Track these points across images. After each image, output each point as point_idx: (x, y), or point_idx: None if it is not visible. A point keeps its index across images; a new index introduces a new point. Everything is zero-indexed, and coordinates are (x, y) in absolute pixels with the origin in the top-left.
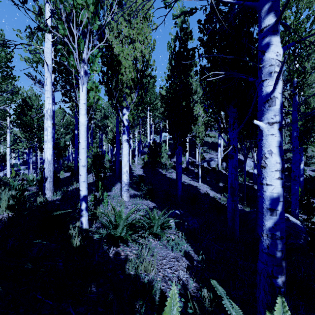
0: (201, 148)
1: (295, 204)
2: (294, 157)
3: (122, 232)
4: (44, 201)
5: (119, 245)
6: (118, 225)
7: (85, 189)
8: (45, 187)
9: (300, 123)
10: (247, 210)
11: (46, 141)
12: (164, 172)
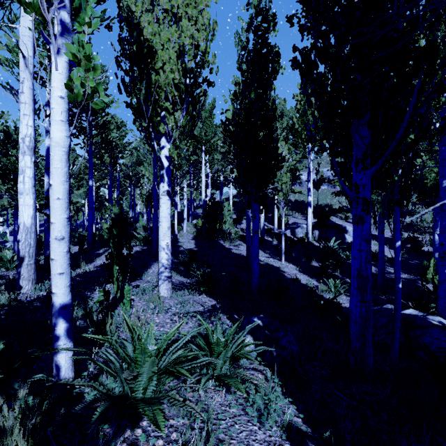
0: (285, 208)
1: (445, 298)
2: (443, 222)
3: (149, 385)
4: (10, 303)
5: (142, 416)
6: (139, 372)
7: (65, 291)
8: (19, 274)
9: (436, 170)
10: None
11: (21, 192)
12: (227, 244)
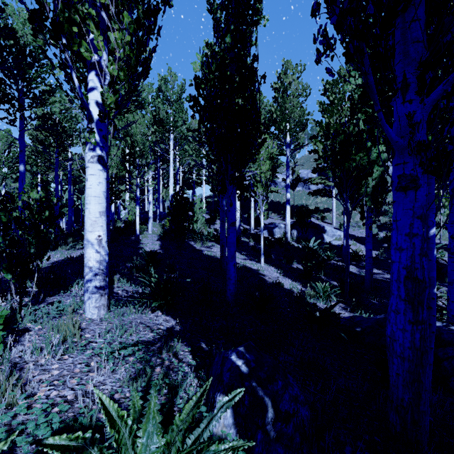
0: (265, 202)
1: None
2: None
3: None
4: None
5: None
6: None
7: None
8: None
9: None
10: (358, 314)
11: None
12: (198, 245)
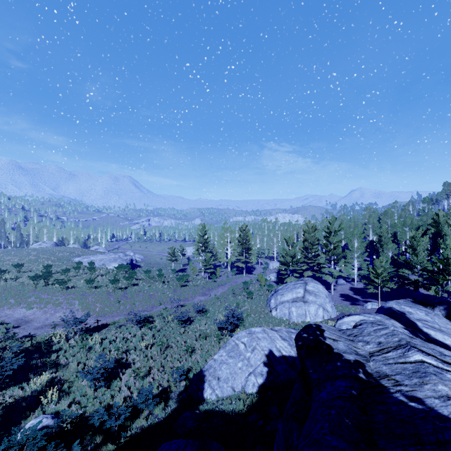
0: None
1: None
2: None
3: None
4: None
5: None
6: None
7: None
8: None
9: None
10: None
11: None
12: None
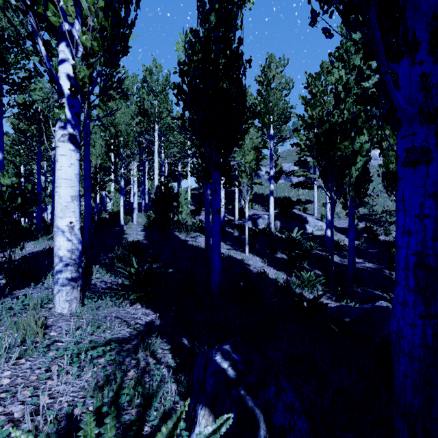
0: (249, 192)
1: None
2: None
3: None
4: None
5: None
6: None
7: None
8: None
9: None
10: (344, 303)
11: None
12: (183, 236)
